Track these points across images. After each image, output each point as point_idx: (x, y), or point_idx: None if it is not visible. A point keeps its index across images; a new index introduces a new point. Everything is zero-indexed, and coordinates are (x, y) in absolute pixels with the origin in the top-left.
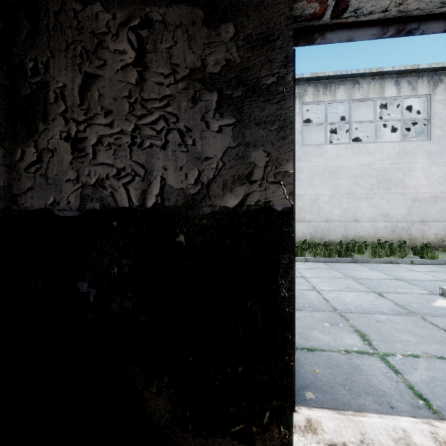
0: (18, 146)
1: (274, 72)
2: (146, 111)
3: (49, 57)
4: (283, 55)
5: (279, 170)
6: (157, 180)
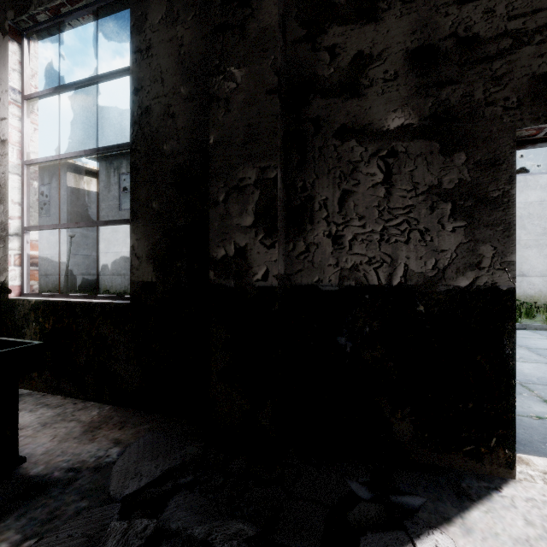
0: (290, 241)
1: (500, 187)
2: (392, 216)
3: (314, 179)
4: (508, 175)
5: (504, 260)
6: (401, 266)
